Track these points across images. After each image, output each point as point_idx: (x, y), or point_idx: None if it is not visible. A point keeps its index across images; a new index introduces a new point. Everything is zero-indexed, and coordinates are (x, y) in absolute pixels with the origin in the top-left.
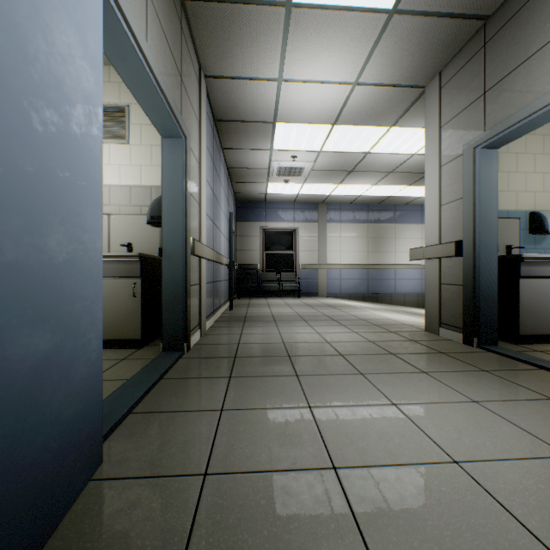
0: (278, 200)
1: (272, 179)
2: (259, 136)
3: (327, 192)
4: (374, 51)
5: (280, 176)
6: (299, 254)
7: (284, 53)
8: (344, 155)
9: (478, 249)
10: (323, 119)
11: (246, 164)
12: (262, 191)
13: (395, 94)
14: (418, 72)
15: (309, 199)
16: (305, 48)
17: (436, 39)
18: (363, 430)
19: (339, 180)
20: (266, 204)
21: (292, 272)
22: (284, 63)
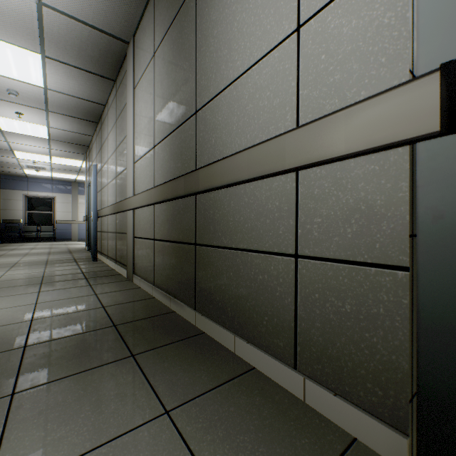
0: (39, 177)
1: (26, 168)
2: (4, 153)
3: (74, 178)
4: (51, 144)
5: (31, 168)
6: (57, 214)
7: (6, 137)
8: (68, 166)
9: (89, 218)
10: (43, 154)
11: (0, 160)
12: (21, 172)
13: (74, 154)
14: (77, 151)
15: (64, 179)
16: (16, 138)
17: (75, 146)
18: (4, 260)
19: (76, 174)
20: (29, 179)
21: (51, 226)
22: (7, 139)
